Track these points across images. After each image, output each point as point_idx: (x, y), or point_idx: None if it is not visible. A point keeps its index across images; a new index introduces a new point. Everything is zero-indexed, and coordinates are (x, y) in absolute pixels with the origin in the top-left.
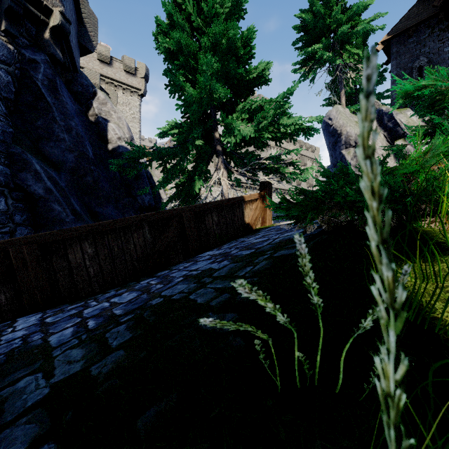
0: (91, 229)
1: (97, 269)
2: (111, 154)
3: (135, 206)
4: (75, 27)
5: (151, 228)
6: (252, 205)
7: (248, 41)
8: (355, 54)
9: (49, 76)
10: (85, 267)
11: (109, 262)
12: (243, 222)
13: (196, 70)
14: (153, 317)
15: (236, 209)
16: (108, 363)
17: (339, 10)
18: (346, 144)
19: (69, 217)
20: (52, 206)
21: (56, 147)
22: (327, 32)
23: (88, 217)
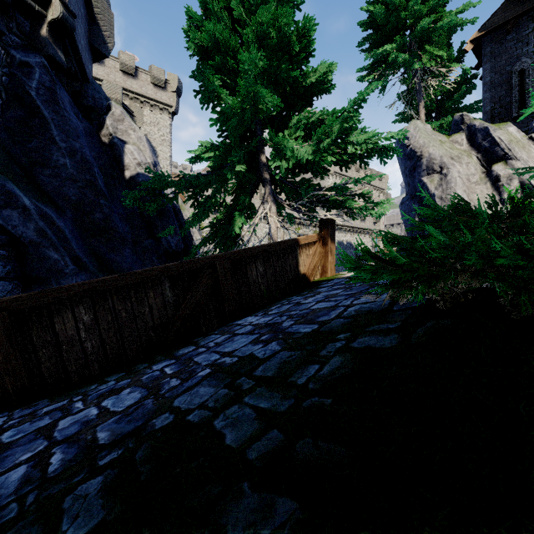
0: (88, 289)
1: (96, 342)
2: (129, 184)
3: (159, 250)
4: (84, 24)
5: (174, 284)
6: (309, 249)
7: (304, 33)
8: (437, 56)
9: (46, 83)
10: (80, 341)
11: (113, 332)
12: (298, 273)
13: (236, 73)
14: (149, 467)
15: (288, 255)
16: None
17: None
18: (429, 170)
19: (68, 267)
20: (46, 253)
21: (54, 176)
22: (402, 29)
23: (95, 266)
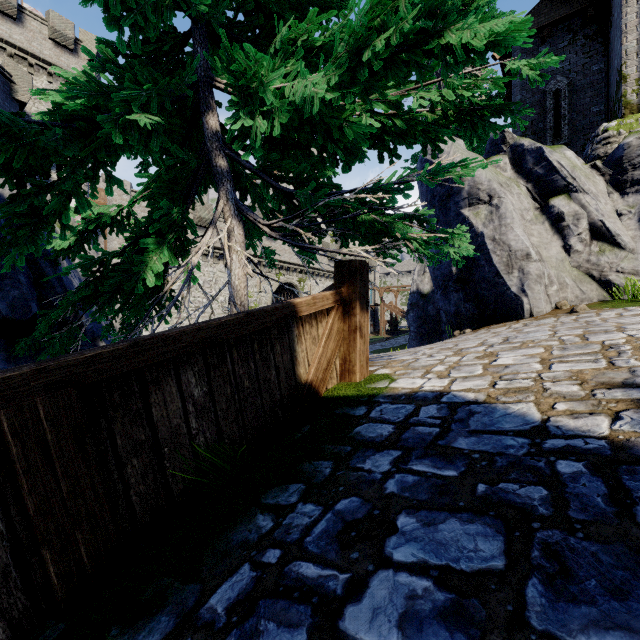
0: None
1: None
2: None
3: None
4: None
5: None
6: (316, 325)
7: None
8: None
9: None
10: None
11: None
12: (294, 381)
13: None
14: None
15: (273, 344)
16: None
17: None
18: (472, 198)
19: None
20: None
21: None
22: None
23: None
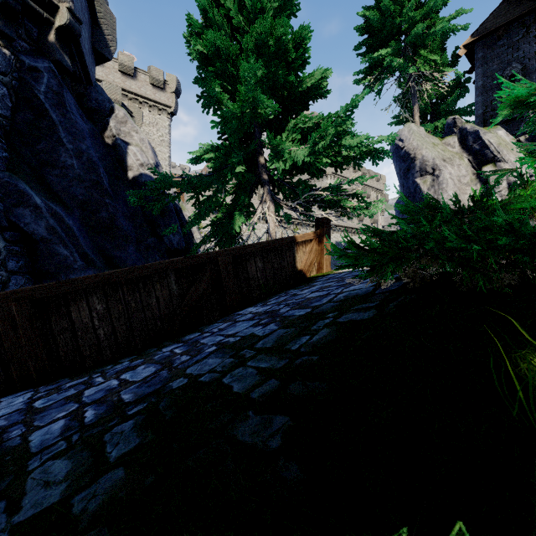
0: (101, 280)
1: (108, 330)
2: (132, 184)
3: (161, 248)
4: (88, 28)
5: (179, 277)
6: (305, 247)
7: (301, 42)
8: (431, 60)
9: (54, 87)
10: (94, 328)
11: (124, 321)
12: (295, 269)
13: (236, 79)
14: (172, 411)
15: (286, 252)
16: (98, 493)
17: (412, 6)
18: (422, 171)
19: (77, 262)
20: (56, 249)
21: (62, 176)
22: (397, 34)
23: (102, 262)
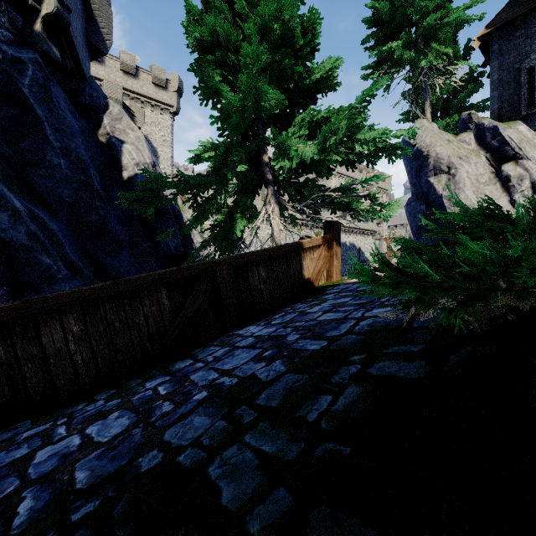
0: (77, 297)
1: (87, 355)
2: (127, 185)
3: (158, 253)
4: (81, 20)
5: (171, 291)
6: (313, 253)
7: (309, 26)
8: (443, 54)
9: (40, 80)
10: (69, 354)
11: (106, 343)
12: (302, 277)
13: (237, 69)
14: (129, 530)
15: (292, 259)
16: None
17: None
18: (436, 170)
19: (61, 272)
20: (37, 257)
21: (48, 176)
22: (408, 26)
23: (90, 270)
